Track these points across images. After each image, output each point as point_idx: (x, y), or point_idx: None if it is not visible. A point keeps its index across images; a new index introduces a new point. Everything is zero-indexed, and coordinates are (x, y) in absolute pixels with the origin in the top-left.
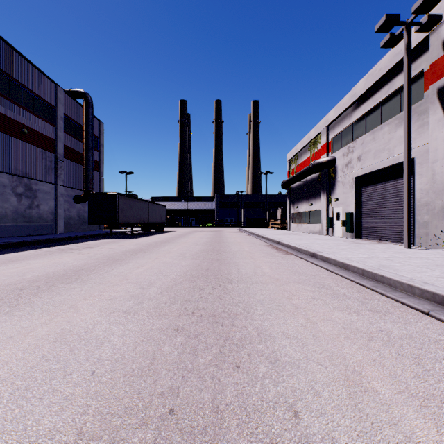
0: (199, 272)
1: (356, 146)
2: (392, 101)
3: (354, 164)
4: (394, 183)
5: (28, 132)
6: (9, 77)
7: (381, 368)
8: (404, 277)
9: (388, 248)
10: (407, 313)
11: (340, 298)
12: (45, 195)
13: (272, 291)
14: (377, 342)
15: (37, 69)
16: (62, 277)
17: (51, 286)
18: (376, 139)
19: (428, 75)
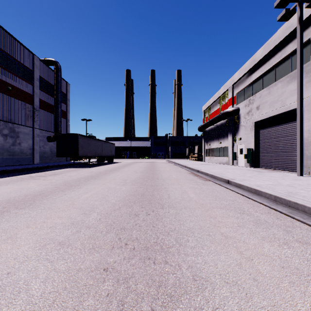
0: (136, 198)
1: (255, 99)
2: (284, 64)
3: (254, 112)
4: (285, 126)
5: (12, 89)
6: None
7: None
8: None
9: (285, 175)
10: None
11: (264, 226)
12: (25, 136)
13: (199, 217)
14: None
15: (19, 43)
16: (19, 202)
17: (5, 211)
18: (271, 93)
19: None
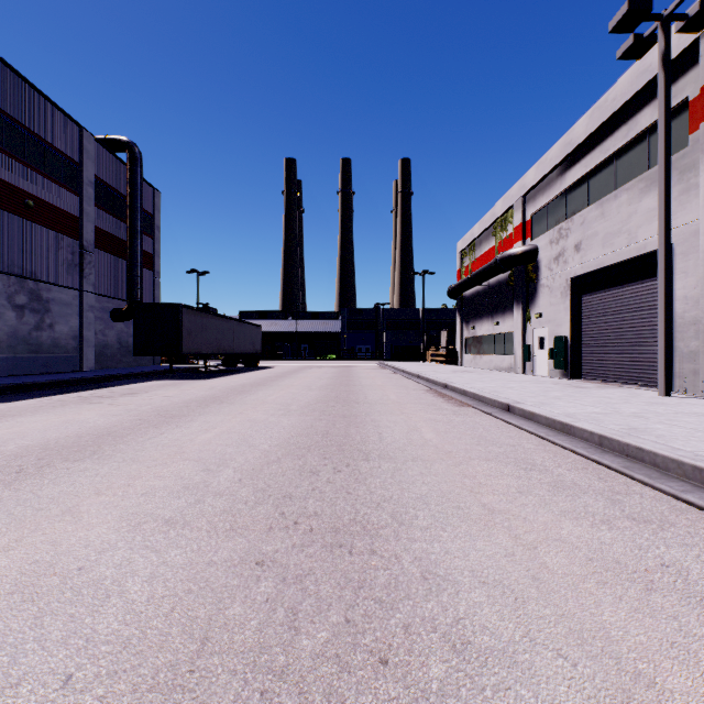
0: (311, 440)
1: (572, 227)
2: (634, 151)
3: (570, 256)
4: (637, 287)
5: (35, 204)
6: (3, 114)
7: (695, 667)
8: (682, 452)
9: (632, 395)
10: (703, 524)
11: (570, 492)
12: (63, 309)
13: (442, 476)
14: (665, 594)
15: (49, 103)
16: (70, 449)
17: (45, 466)
18: (606, 215)
19: (697, 106)
